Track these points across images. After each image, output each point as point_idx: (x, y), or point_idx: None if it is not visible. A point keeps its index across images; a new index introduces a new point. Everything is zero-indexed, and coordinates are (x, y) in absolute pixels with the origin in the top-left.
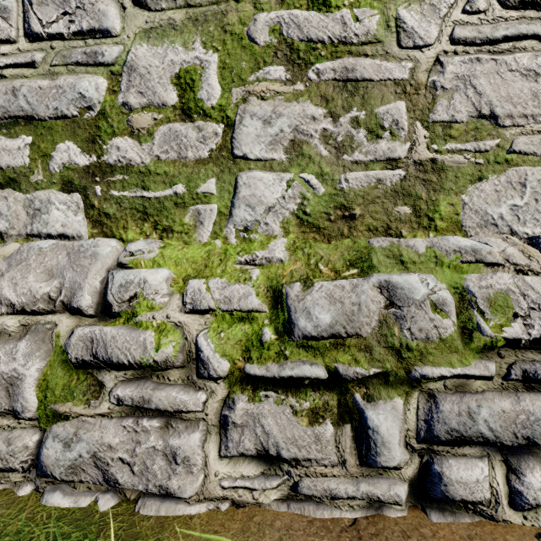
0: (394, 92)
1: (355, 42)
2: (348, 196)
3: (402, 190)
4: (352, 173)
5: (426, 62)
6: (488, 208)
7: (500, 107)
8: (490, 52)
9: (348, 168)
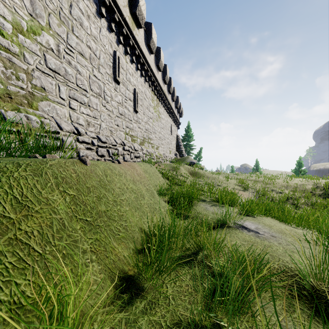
0: (23, 71)
1: (12, 52)
2: (10, 92)
3: (25, 96)
4: (12, 86)
5: (31, 69)
6: (44, 108)
7: (46, 87)
8: (44, 75)
9: (10, 84)
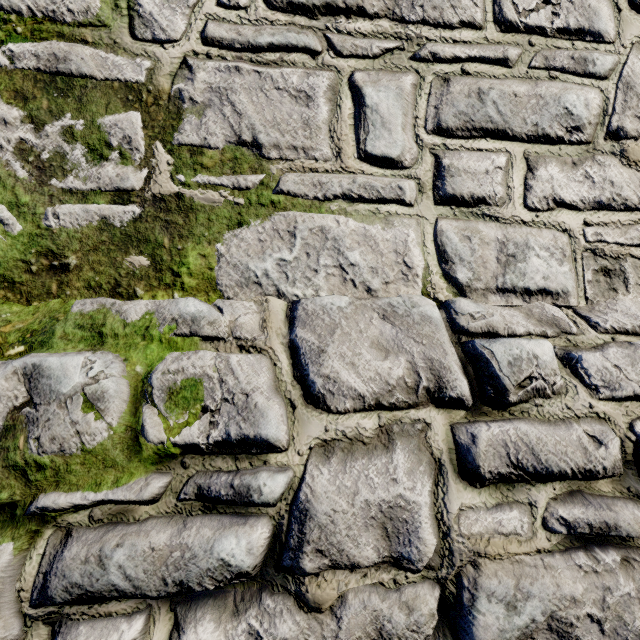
0: (126, 98)
1: (69, 21)
2: (59, 238)
3: (138, 233)
4: (65, 206)
5: (170, 63)
6: (250, 262)
7: (265, 134)
8: (253, 62)
9: (59, 198)
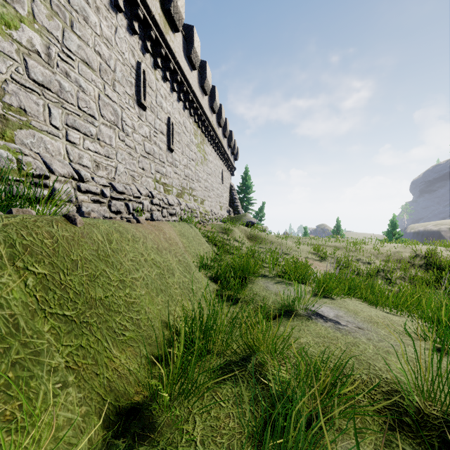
0: None
1: None
2: None
3: None
4: None
5: (2, 79)
6: (24, 139)
7: (28, 109)
8: (25, 89)
9: None
